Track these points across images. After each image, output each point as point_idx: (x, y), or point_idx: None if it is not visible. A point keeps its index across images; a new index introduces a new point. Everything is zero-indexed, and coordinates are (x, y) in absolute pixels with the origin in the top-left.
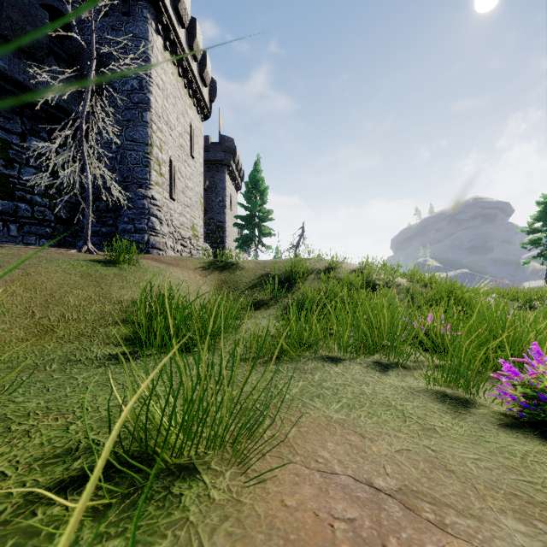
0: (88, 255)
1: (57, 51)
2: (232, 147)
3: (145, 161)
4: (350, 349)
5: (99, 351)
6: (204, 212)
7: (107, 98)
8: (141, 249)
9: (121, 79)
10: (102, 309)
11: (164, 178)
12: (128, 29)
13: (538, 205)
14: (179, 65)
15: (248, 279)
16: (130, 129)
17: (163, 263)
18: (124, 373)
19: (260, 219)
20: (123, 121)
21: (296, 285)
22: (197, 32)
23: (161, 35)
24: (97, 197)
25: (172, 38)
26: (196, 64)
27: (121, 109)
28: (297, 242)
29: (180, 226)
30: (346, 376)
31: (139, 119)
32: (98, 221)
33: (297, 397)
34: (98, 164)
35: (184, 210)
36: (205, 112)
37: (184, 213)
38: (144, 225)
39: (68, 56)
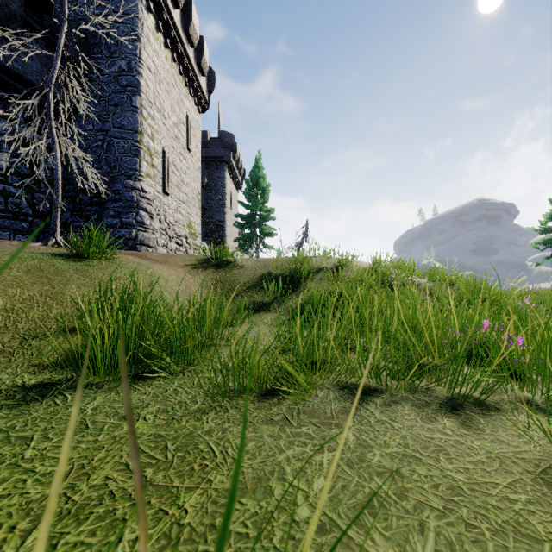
0: (54, 248)
1: (34, 25)
2: (232, 143)
3: (134, 149)
4: (391, 375)
5: (10, 379)
6: (203, 211)
7: (92, 81)
8: (128, 245)
9: (108, 60)
10: (45, 314)
11: (156, 170)
12: (116, 5)
13: (551, 203)
14: (173, 49)
15: (246, 279)
16: (117, 115)
17: (148, 260)
18: (6, 431)
19: (261, 218)
20: (110, 106)
21: (301, 286)
22: (194, 14)
23: (153, 13)
24: (81, 188)
25: (165, 18)
26: (192, 50)
27: (108, 93)
28: (301, 240)
29: (175, 223)
30: (400, 431)
31: (128, 103)
32: (82, 215)
33: (326, 511)
34: (69, 142)
35: (179, 206)
36: (203, 103)
37: (179, 209)
38: (131, 219)
39: (48, 32)
